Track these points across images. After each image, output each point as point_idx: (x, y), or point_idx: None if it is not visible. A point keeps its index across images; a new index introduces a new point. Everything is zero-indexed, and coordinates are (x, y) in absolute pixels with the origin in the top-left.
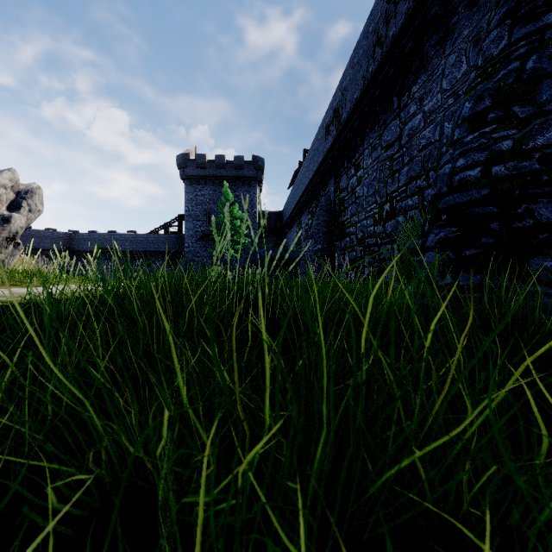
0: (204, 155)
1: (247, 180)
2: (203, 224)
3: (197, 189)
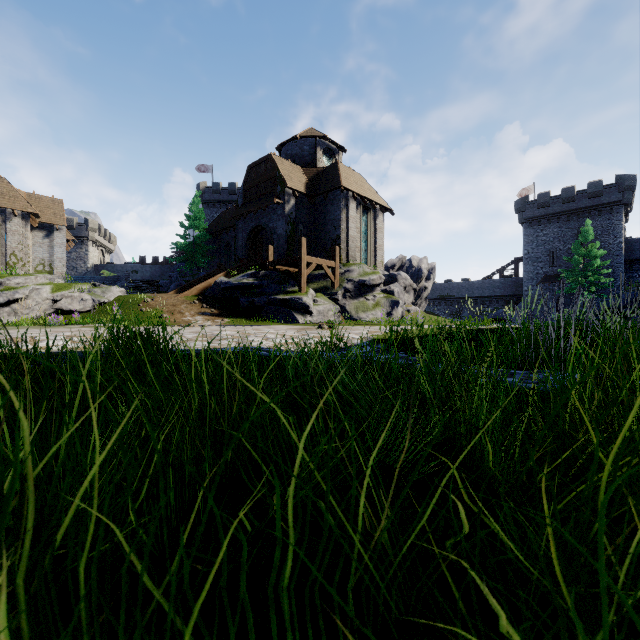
0: (547, 193)
1: (607, 207)
2: (545, 265)
3: (537, 230)
